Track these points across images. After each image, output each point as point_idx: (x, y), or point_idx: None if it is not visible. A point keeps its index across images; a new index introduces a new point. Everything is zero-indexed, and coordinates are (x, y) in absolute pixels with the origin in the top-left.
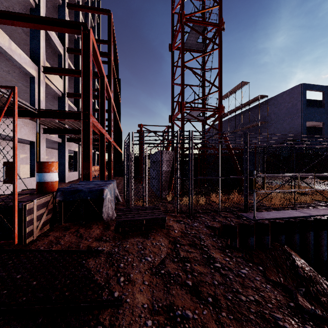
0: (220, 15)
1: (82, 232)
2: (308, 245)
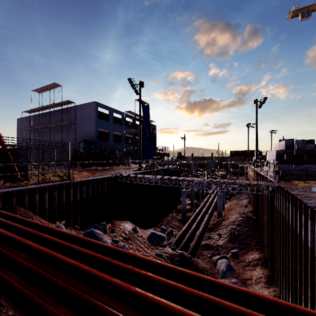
0: None
1: None
2: (34, 202)
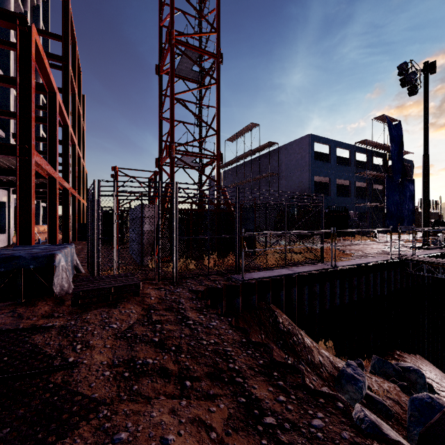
0: (218, 44)
1: (21, 311)
2: (292, 302)
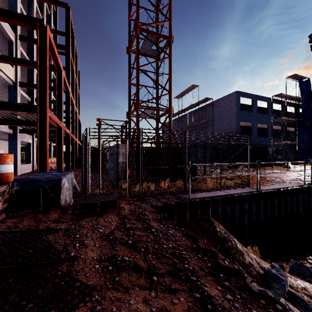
0: (170, 29)
1: (40, 217)
2: (226, 216)
